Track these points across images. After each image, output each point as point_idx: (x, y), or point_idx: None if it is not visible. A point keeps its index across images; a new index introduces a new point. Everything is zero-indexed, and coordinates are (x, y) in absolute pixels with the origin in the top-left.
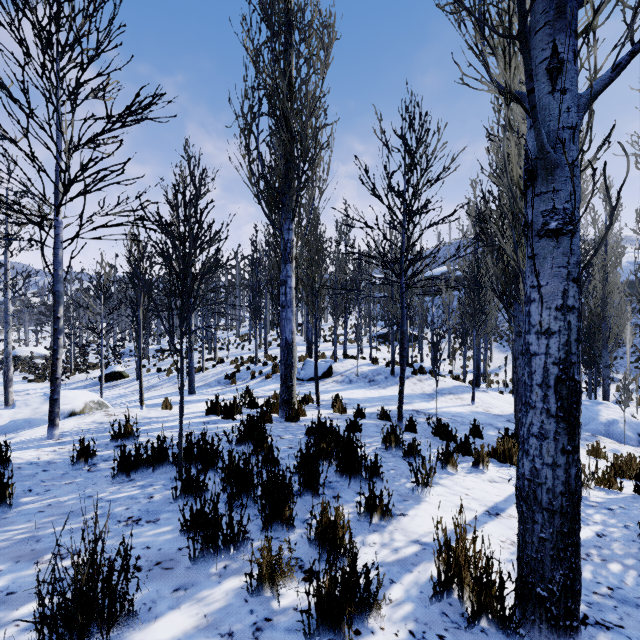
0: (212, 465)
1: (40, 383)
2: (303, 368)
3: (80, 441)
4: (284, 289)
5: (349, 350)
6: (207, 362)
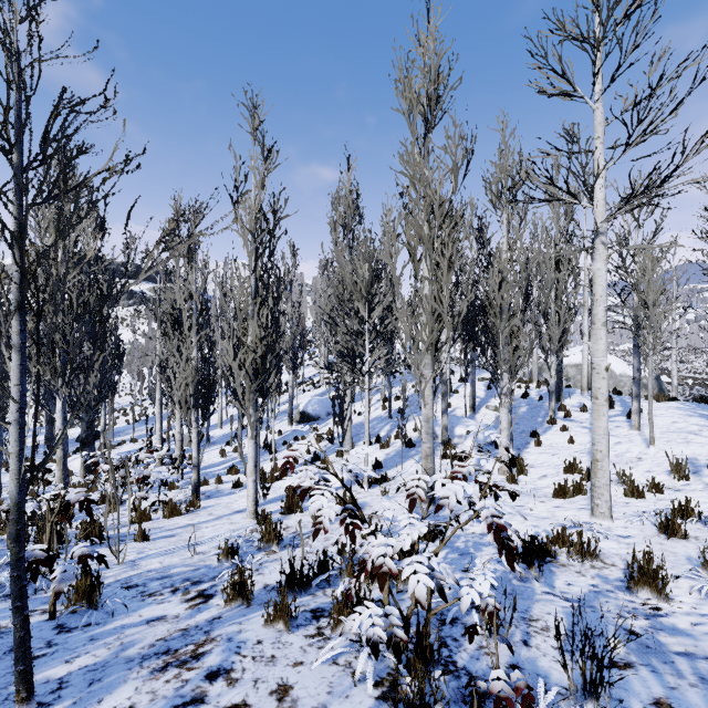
0: None
1: None
2: None
3: None
4: None
5: None
6: None
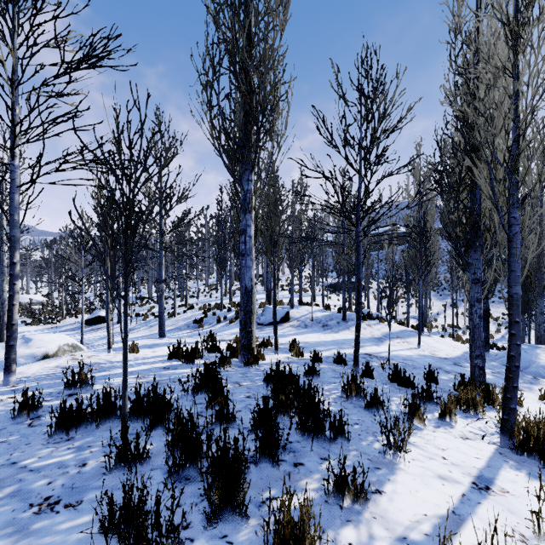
0: (161, 421)
1: (35, 326)
2: (263, 314)
3: (23, 392)
4: (244, 238)
5: (303, 298)
6: (179, 308)
